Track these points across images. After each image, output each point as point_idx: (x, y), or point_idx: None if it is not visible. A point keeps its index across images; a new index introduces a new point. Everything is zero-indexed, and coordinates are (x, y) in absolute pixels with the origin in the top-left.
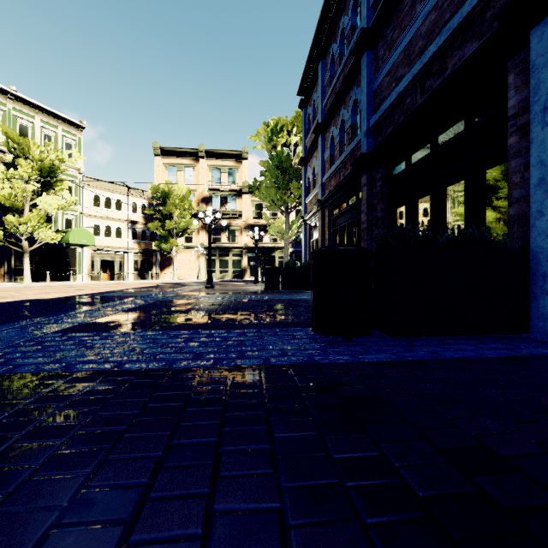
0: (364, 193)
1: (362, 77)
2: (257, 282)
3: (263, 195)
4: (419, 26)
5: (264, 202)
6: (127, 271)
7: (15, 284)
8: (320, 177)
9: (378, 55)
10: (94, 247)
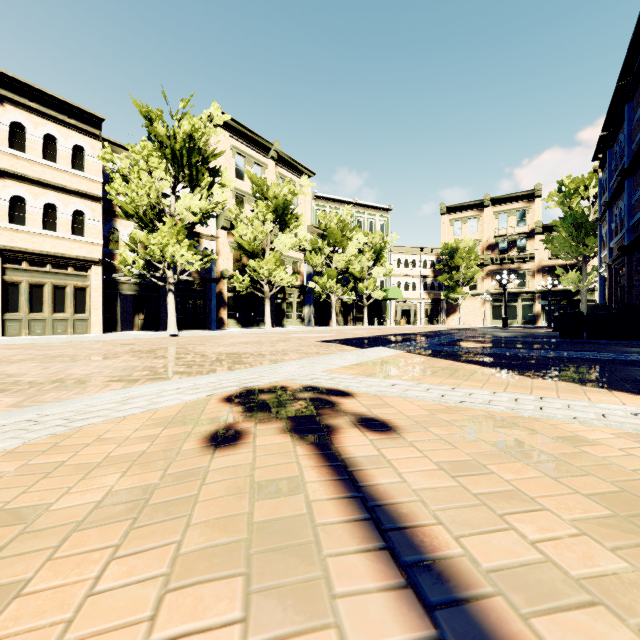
0: (625, 268)
1: (625, 193)
2: (549, 328)
3: (556, 249)
4: None
5: None
6: (419, 317)
7: (364, 326)
8: (607, 243)
9: (634, 184)
10: (397, 299)
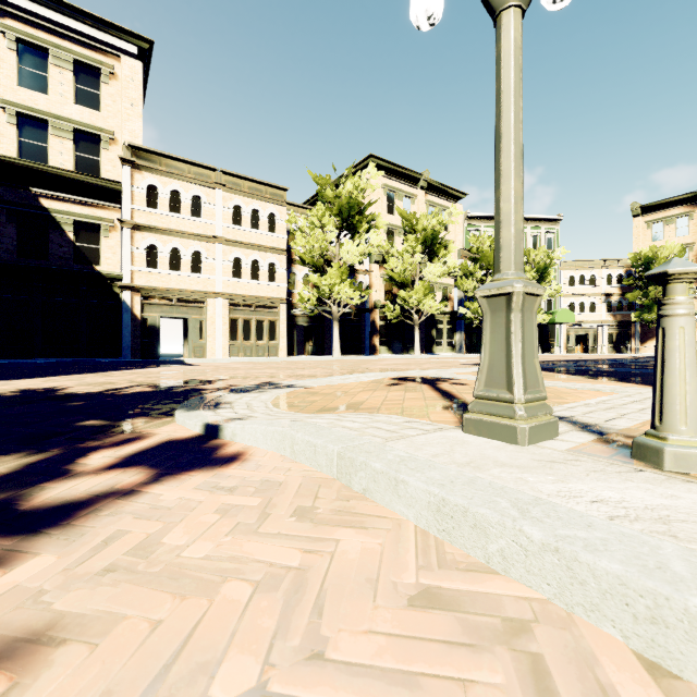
0: None
1: None
2: None
3: None
4: None
5: None
6: (600, 344)
7: None
8: None
9: None
10: (569, 323)
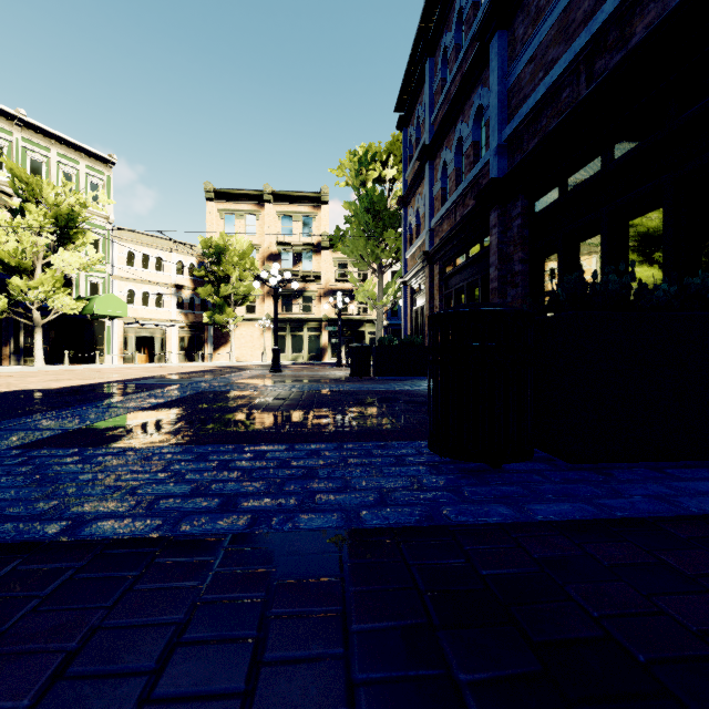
0: (493, 237)
1: (491, 71)
2: (340, 366)
3: (348, 249)
4: None
5: (349, 260)
6: (170, 350)
7: (23, 368)
8: (427, 221)
9: (516, 35)
10: (128, 320)
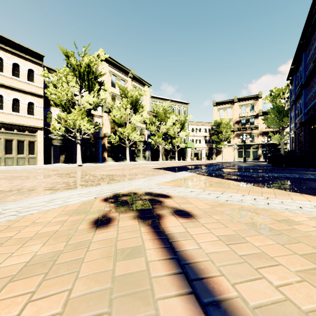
0: (303, 132)
1: (302, 96)
2: (266, 162)
3: (269, 123)
4: (312, 93)
5: None
6: (203, 156)
7: (176, 161)
8: (294, 120)
9: (307, 91)
10: (192, 148)
